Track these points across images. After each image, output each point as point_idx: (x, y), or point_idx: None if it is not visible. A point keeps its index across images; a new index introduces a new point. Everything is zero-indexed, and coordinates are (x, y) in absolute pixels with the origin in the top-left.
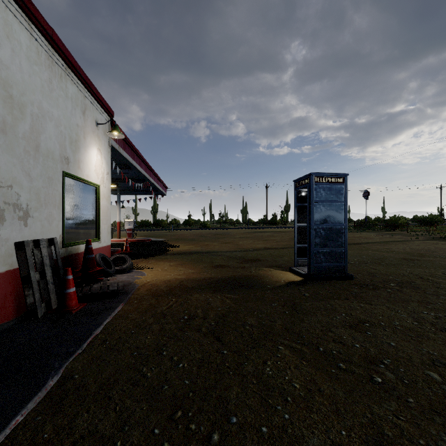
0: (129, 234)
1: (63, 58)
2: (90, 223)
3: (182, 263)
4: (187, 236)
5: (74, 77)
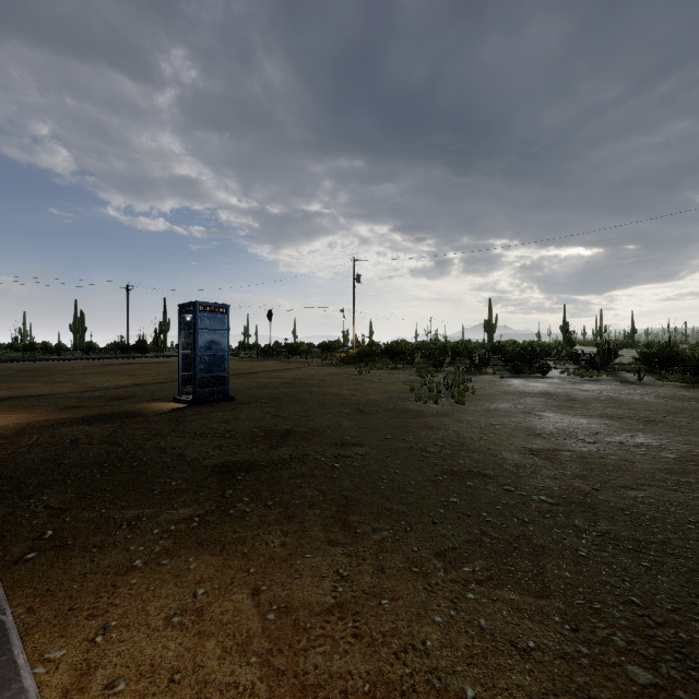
0: None
1: None
2: None
3: None
4: None
5: None
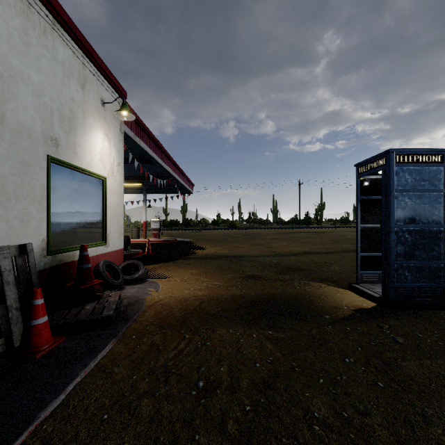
0: (155, 234)
1: (46, 5)
2: (94, 223)
3: (206, 271)
4: (214, 236)
5: (68, 37)
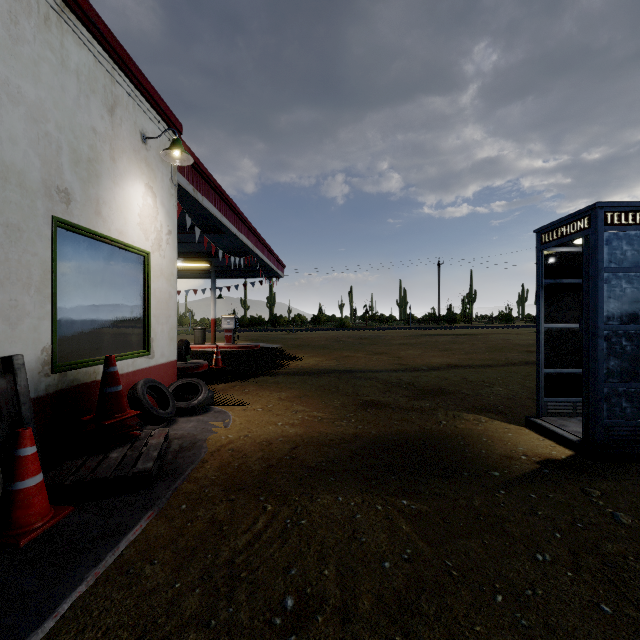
0: (228, 337)
1: None
2: (130, 322)
3: (301, 395)
4: (315, 341)
5: (86, 33)
